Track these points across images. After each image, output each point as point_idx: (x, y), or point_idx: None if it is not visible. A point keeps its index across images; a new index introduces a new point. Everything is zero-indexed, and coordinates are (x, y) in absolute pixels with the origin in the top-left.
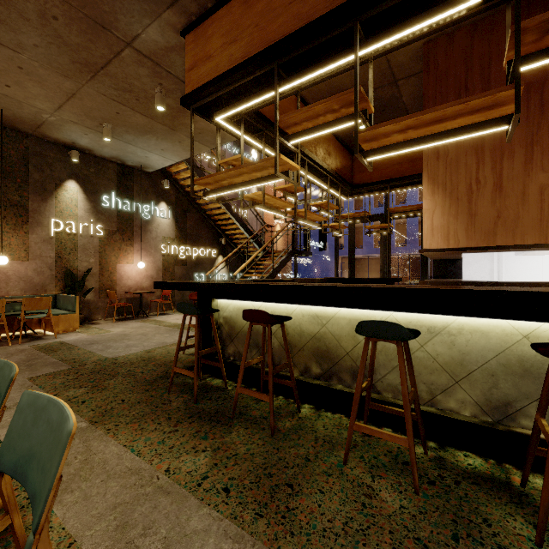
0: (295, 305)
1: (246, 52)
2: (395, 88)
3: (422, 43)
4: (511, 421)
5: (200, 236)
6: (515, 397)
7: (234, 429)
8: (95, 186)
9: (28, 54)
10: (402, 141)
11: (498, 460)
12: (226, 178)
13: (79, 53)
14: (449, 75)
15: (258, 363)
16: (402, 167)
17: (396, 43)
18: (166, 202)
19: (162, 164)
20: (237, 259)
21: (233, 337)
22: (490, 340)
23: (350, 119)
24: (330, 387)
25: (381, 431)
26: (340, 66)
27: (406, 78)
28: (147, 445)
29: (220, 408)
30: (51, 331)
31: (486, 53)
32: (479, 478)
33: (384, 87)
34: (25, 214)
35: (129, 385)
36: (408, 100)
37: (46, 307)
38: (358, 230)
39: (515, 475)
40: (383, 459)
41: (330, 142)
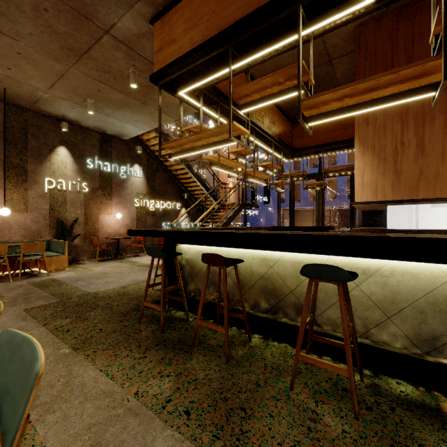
0: (246, 250)
1: (205, 35)
2: (329, 67)
3: (354, 27)
4: (439, 353)
5: (167, 192)
6: (442, 332)
7: (194, 356)
8: (81, 151)
9: (25, 41)
10: (339, 108)
11: (428, 387)
12: (188, 143)
13: (66, 40)
14: (378, 53)
15: (215, 298)
16: (335, 134)
17: (334, 24)
18: (139, 164)
19: (136, 133)
20: (197, 211)
21: (194, 276)
22: (419, 282)
23: (293, 90)
24: (277, 320)
25: (323, 361)
26: (285, 46)
27: (339, 57)
28: (120, 370)
29: (182, 337)
30: (45, 270)
31: (410, 34)
32: (411, 404)
33: (321, 65)
34: (24, 174)
35: (107, 316)
36: (341, 77)
37: (41, 250)
38: (297, 187)
39: (444, 402)
40: (325, 385)
41: (274, 113)
